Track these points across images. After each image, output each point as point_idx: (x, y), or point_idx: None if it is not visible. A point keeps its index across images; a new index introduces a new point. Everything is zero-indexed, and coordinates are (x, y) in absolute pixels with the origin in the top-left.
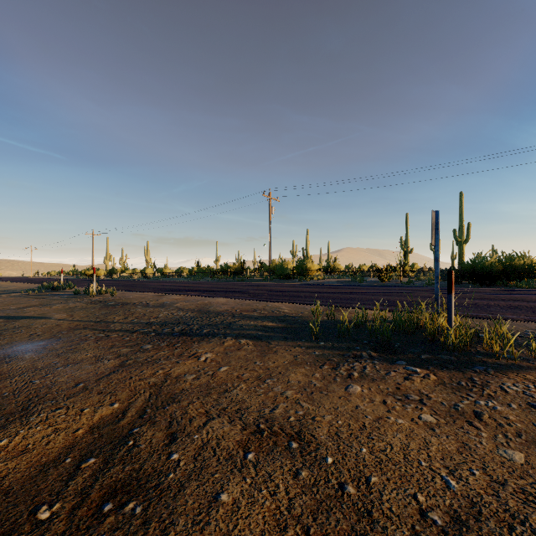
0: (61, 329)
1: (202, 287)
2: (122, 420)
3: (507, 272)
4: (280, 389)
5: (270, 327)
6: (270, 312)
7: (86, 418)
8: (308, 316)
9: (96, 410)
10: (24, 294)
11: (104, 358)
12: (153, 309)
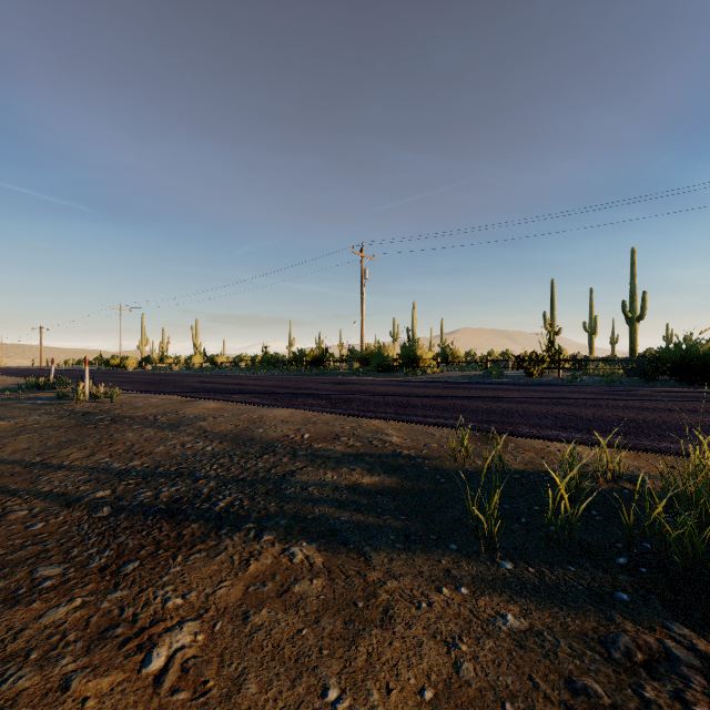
0: None
1: (260, 386)
2: None
3: None
4: None
5: (368, 492)
6: (365, 444)
7: None
8: (441, 455)
9: None
10: None
11: None
12: (154, 433)
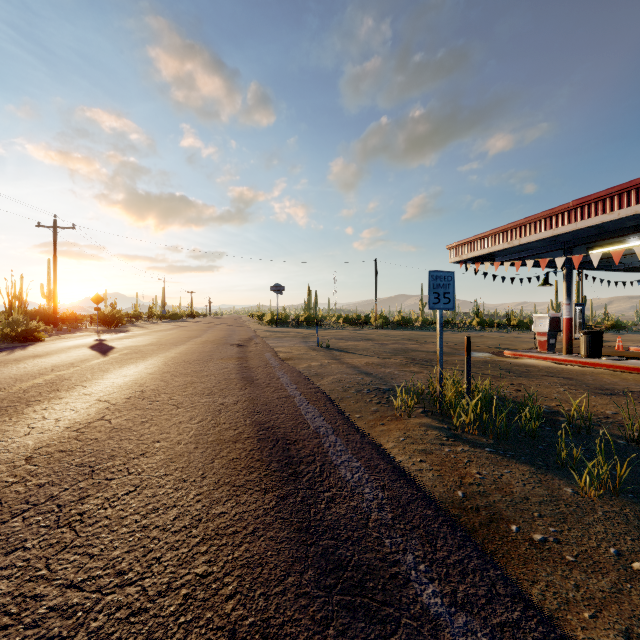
0: None
1: None
2: None
3: None
4: None
5: None
6: None
7: None
8: (634, 527)
9: None
10: None
11: None
12: None
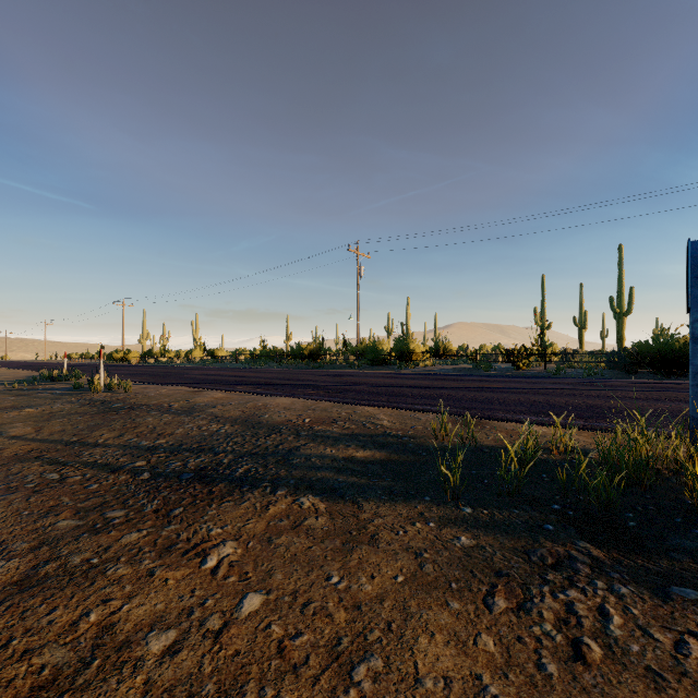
0: None
1: (261, 378)
2: None
3: None
4: None
5: (361, 462)
6: (359, 426)
7: None
8: (425, 435)
9: None
10: (9, 387)
11: (3, 553)
12: (172, 418)
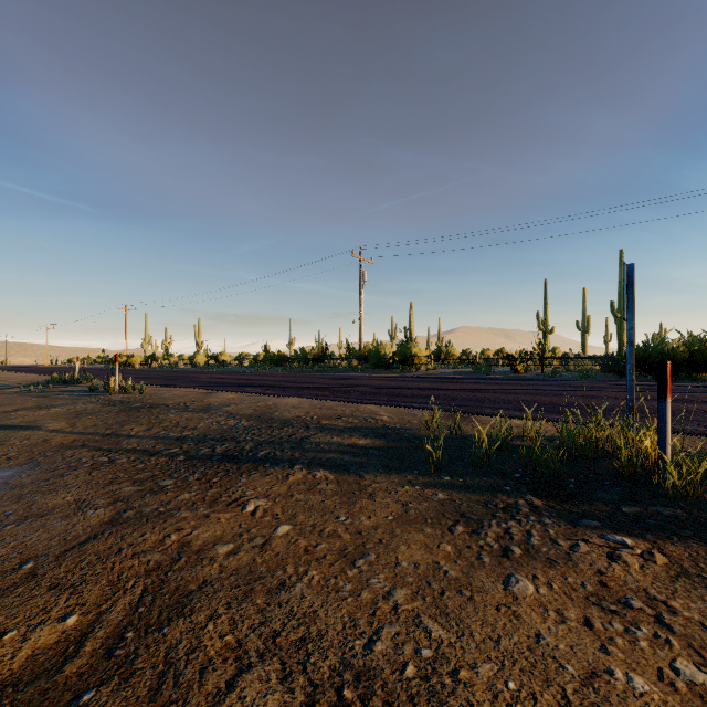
0: (47, 448)
1: (267, 381)
2: (71, 662)
3: (695, 360)
4: (381, 581)
5: (363, 447)
6: (361, 421)
7: (1, 656)
8: (419, 427)
9: (28, 635)
10: (24, 390)
11: (89, 506)
12: (192, 415)
